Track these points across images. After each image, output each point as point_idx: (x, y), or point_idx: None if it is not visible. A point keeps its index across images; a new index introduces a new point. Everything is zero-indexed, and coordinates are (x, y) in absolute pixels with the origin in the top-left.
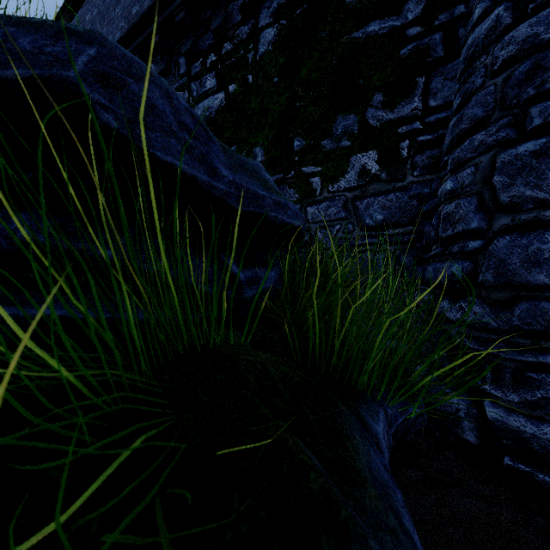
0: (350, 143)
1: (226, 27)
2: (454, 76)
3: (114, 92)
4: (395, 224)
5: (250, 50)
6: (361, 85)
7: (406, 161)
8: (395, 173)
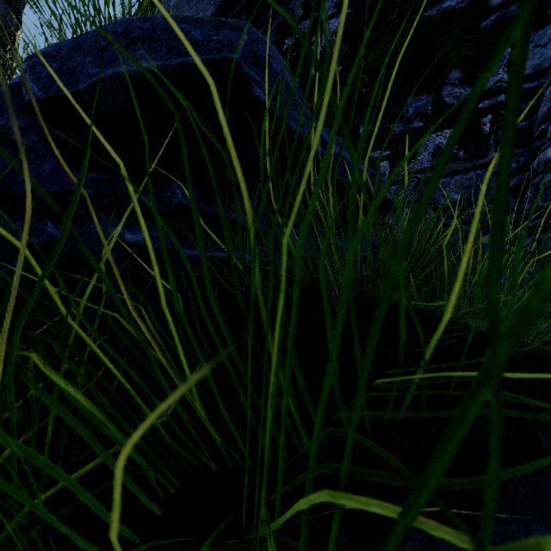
0: (422, 123)
1: (287, 24)
2: (547, 42)
3: (263, 70)
4: (475, 203)
5: (312, 43)
6: (435, 63)
7: (489, 136)
8: (475, 150)
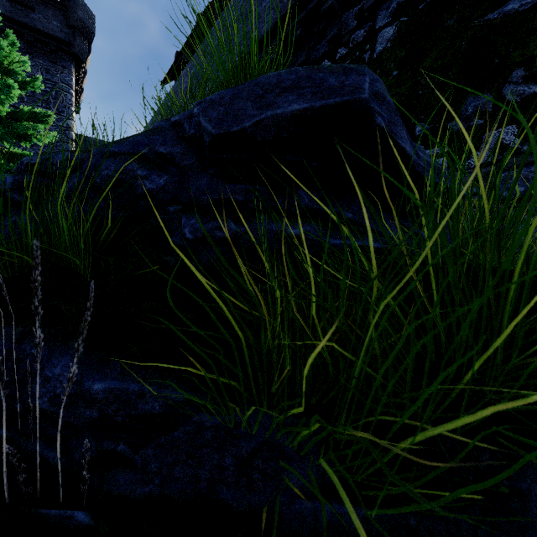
0: (482, 121)
1: (341, 35)
2: None
3: (381, 103)
4: None
5: (366, 50)
6: (496, 64)
7: None
8: None
